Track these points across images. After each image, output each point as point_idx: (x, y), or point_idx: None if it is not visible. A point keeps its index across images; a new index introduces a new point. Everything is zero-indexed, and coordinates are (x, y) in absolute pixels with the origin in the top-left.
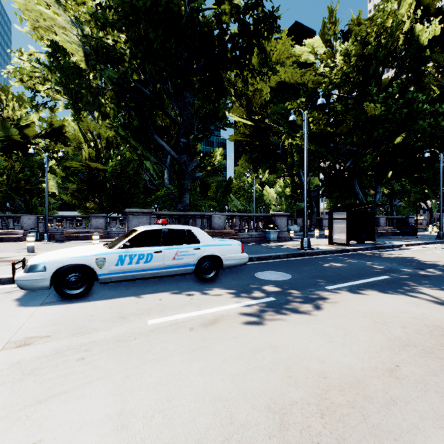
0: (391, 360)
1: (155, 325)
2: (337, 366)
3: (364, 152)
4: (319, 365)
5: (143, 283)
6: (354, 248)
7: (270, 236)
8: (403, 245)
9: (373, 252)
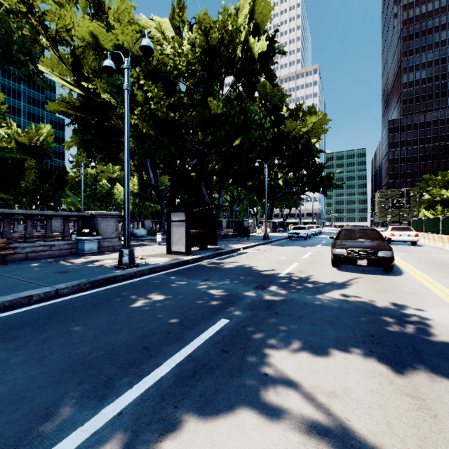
0: None
1: None
2: None
3: (209, 152)
4: None
5: None
6: (193, 257)
7: (85, 246)
8: (241, 249)
9: (214, 262)
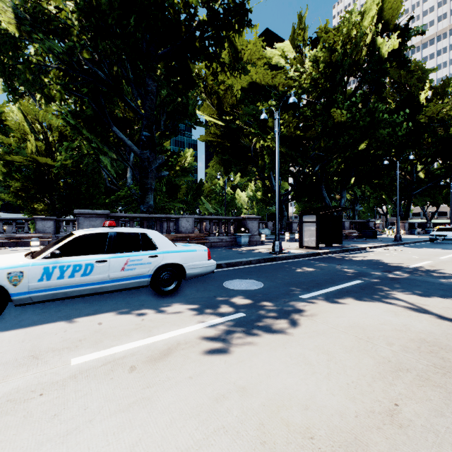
0: (387, 395)
1: (81, 365)
2: (325, 414)
3: (331, 157)
4: (302, 416)
5: (84, 301)
6: (323, 251)
7: (242, 240)
8: (367, 248)
9: (342, 255)
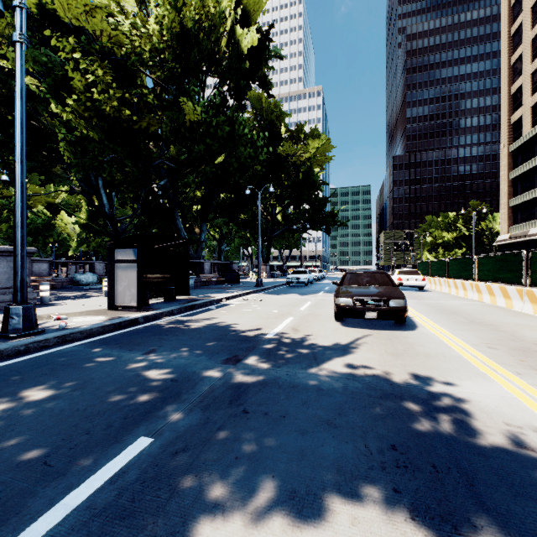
0: None
1: None
2: None
3: (184, 171)
4: None
5: None
6: (147, 314)
7: None
8: (223, 300)
9: (178, 320)
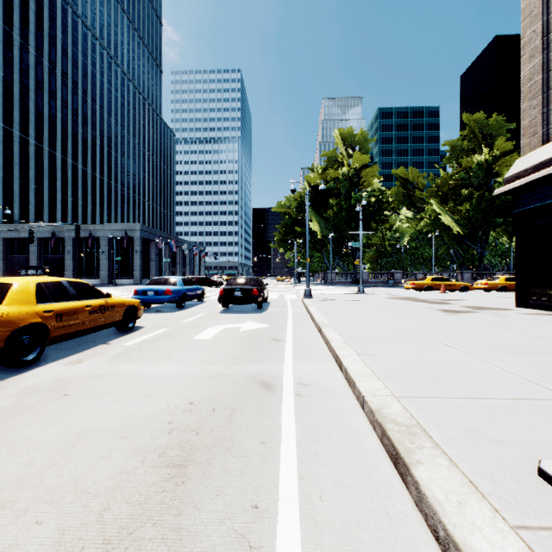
0: None
1: None
2: None
3: None
4: None
5: None
6: None
7: None
8: None
9: None
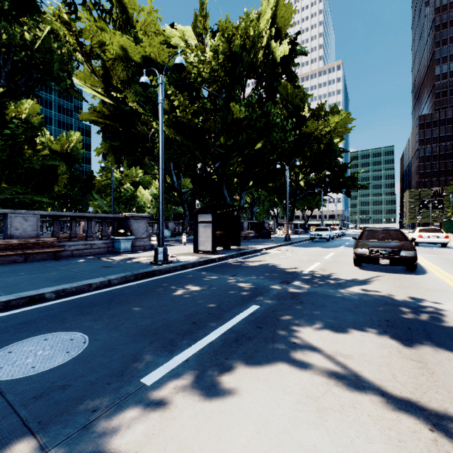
0: None
1: None
2: None
3: (231, 155)
4: None
5: None
6: (220, 256)
7: (121, 245)
8: (263, 249)
9: (239, 260)
